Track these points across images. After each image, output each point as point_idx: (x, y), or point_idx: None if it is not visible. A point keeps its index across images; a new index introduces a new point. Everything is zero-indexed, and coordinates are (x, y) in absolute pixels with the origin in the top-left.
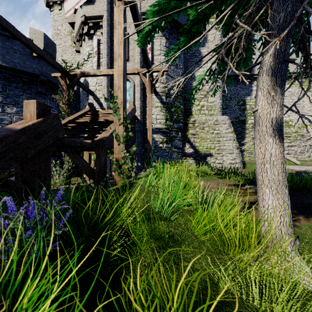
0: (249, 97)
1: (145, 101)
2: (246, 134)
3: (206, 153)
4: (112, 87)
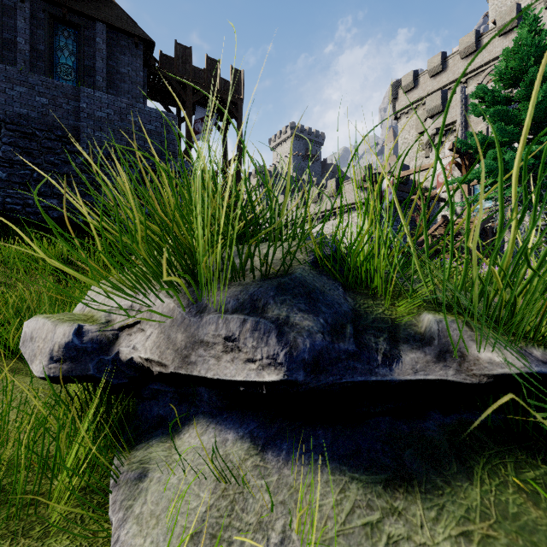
0: None
1: None
2: None
3: None
4: None
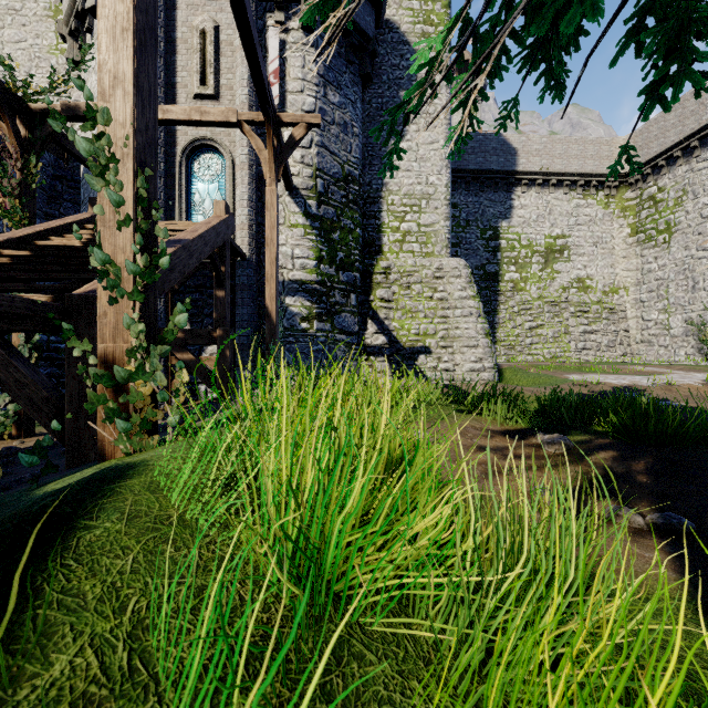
0: (507, 222)
1: (263, 210)
2: (500, 304)
3: (416, 346)
4: (173, 165)
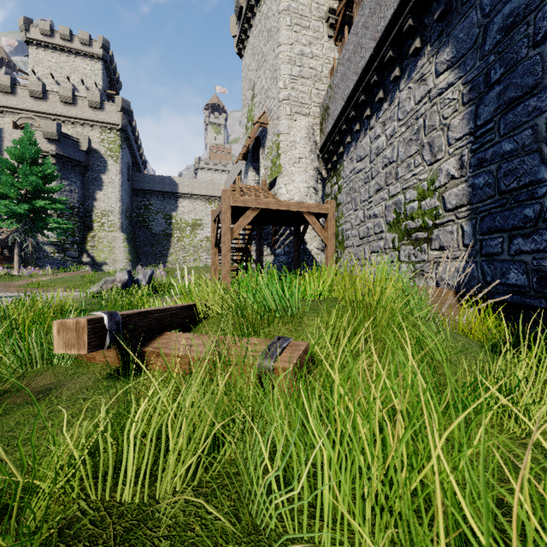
0: (175, 212)
1: None
2: (171, 246)
3: (102, 262)
4: None
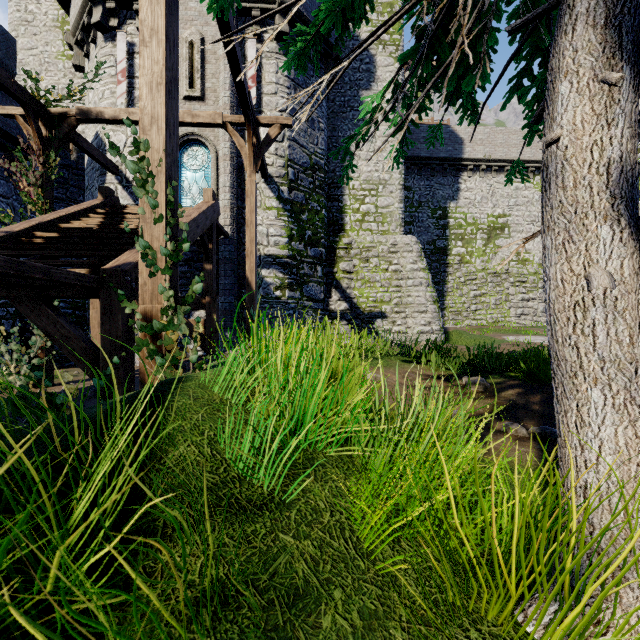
0: (455, 203)
1: (243, 195)
2: (448, 275)
3: (373, 311)
4: None
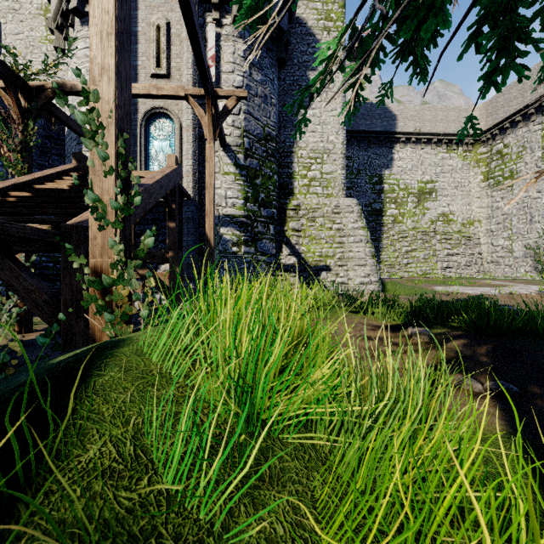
0: (389, 170)
1: (204, 161)
2: (383, 233)
3: (319, 265)
4: (135, 127)
